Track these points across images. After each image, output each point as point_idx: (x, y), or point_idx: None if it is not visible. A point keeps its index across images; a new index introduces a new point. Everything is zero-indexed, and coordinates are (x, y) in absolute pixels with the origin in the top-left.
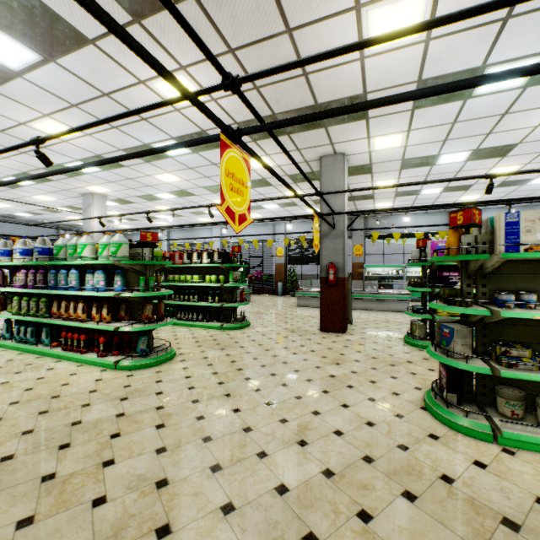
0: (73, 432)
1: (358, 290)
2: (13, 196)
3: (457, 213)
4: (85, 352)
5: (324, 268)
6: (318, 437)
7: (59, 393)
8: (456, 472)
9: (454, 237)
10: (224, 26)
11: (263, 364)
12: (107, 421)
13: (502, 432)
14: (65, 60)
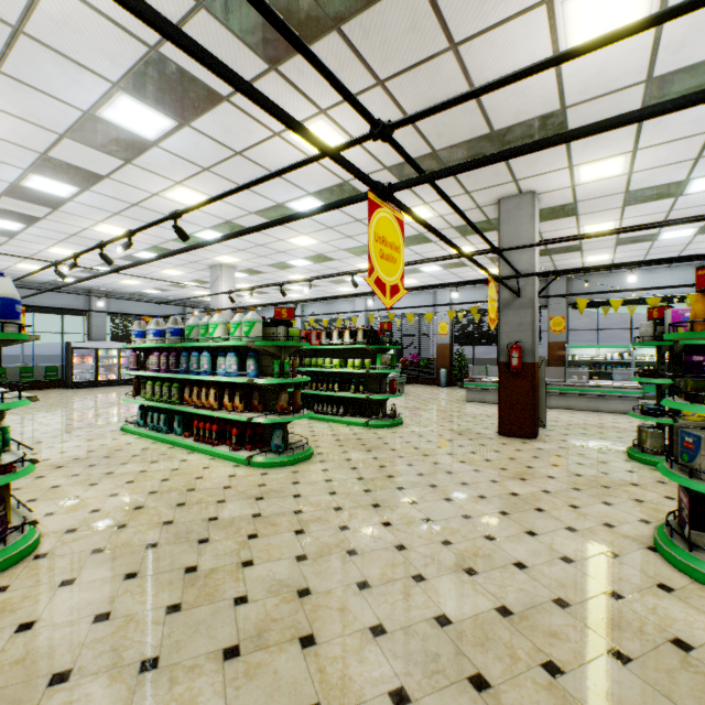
0: (211, 528)
1: (556, 381)
2: (143, 272)
3: None
4: (217, 444)
5: (504, 350)
6: (492, 567)
7: (194, 486)
8: (698, 639)
9: (703, 304)
10: (372, 56)
11: (420, 473)
12: (243, 520)
13: None
14: (199, 122)
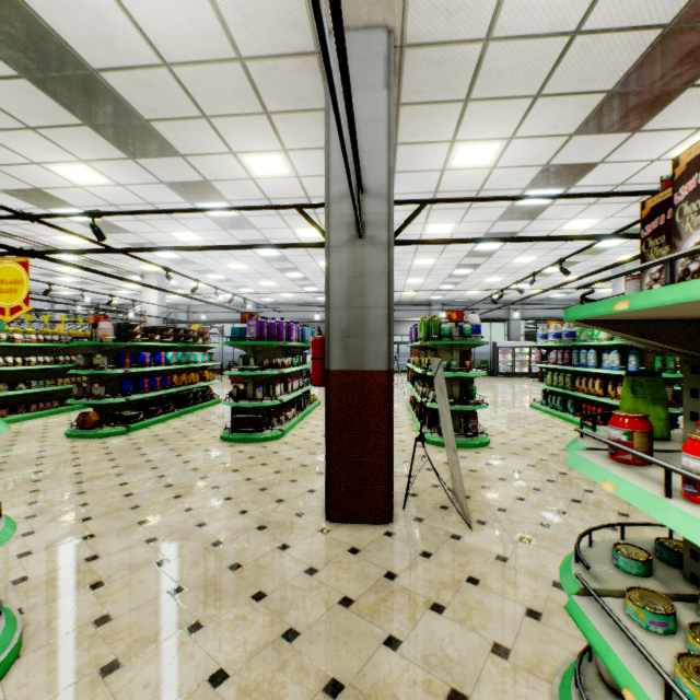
0: None
1: None
2: (548, 282)
3: None
4: (601, 424)
5: None
6: None
7: None
8: None
9: None
10: None
11: None
12: None
13: None
14: (580, 182)
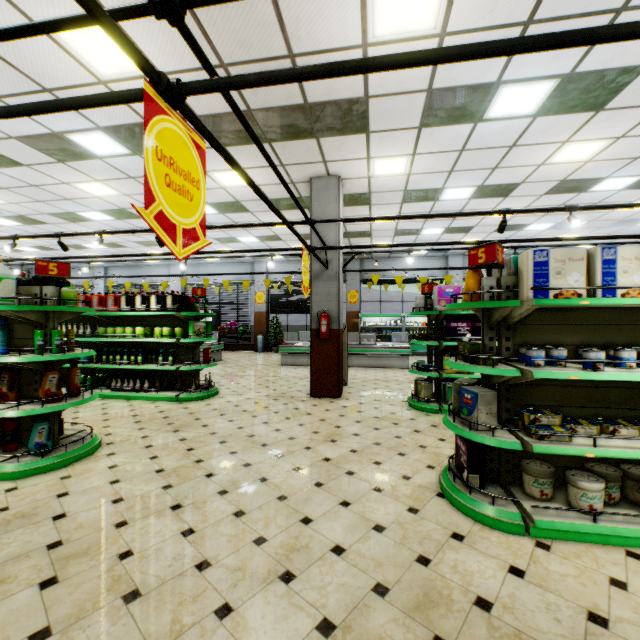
0: None
1: (353, 344)
2: None
3: (479, 249)
4: None
5: (315, 318)
6: (310, 562)
7: None
8: (493, 590)
9: (474, 279)
10: None
11: (234, 450)
12: None
13: (535, 521)
14: None
